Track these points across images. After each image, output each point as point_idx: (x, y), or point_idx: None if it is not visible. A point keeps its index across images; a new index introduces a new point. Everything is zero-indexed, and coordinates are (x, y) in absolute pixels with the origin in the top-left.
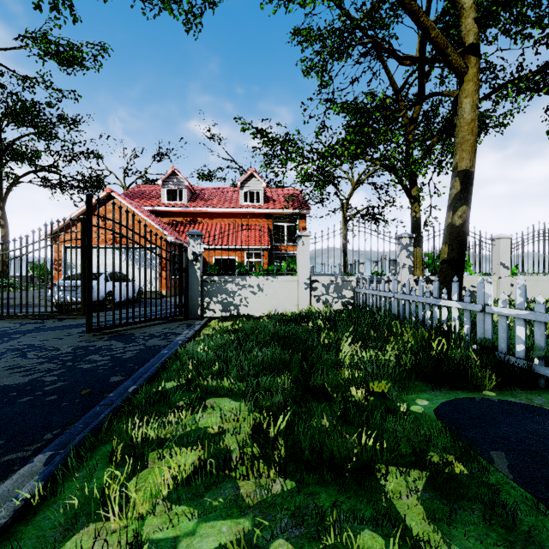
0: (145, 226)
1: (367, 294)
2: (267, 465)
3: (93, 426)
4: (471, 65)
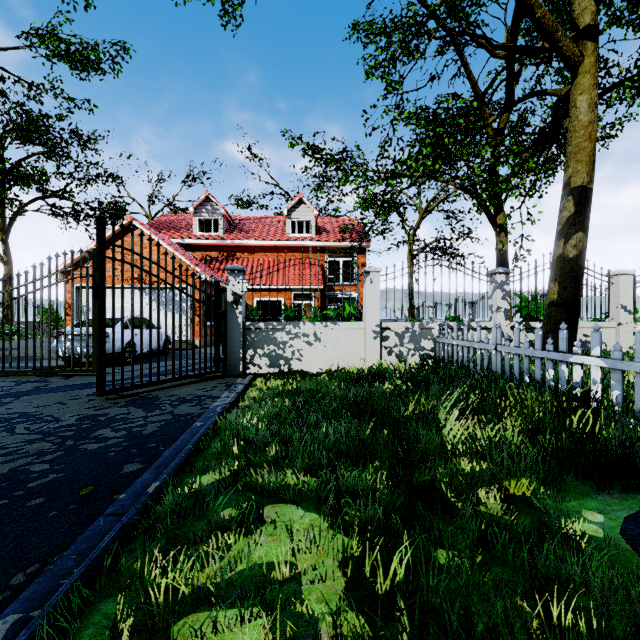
0: (173, 258)
1: (455, 345)
2: None
3: (89, 562)
4: (587, 53)
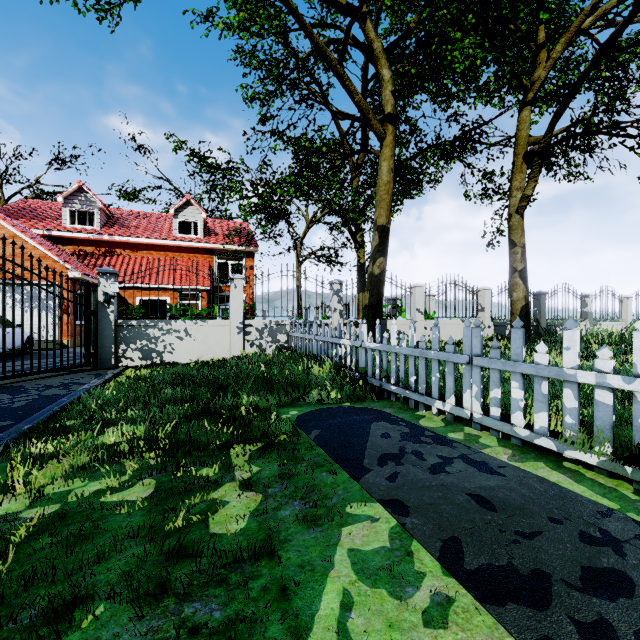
0: (39, 261)
1: (297, 337)
2: (148, 449)
3: None
4: (388, 132)
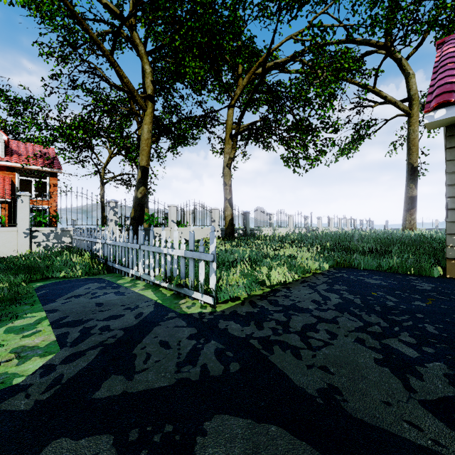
0: None
1: (77, 239)
2: None
3: None
4: (149, 107)
